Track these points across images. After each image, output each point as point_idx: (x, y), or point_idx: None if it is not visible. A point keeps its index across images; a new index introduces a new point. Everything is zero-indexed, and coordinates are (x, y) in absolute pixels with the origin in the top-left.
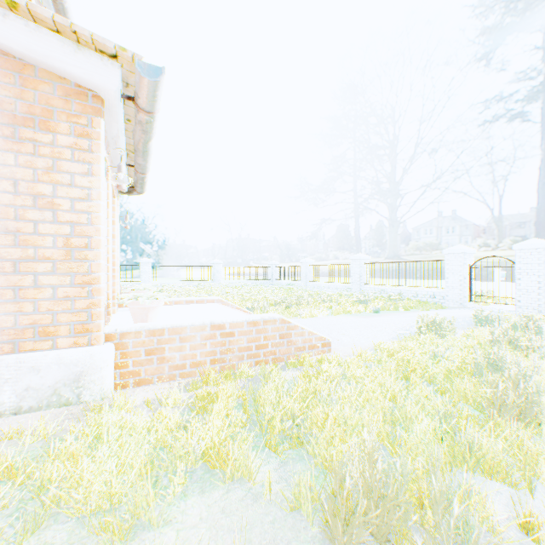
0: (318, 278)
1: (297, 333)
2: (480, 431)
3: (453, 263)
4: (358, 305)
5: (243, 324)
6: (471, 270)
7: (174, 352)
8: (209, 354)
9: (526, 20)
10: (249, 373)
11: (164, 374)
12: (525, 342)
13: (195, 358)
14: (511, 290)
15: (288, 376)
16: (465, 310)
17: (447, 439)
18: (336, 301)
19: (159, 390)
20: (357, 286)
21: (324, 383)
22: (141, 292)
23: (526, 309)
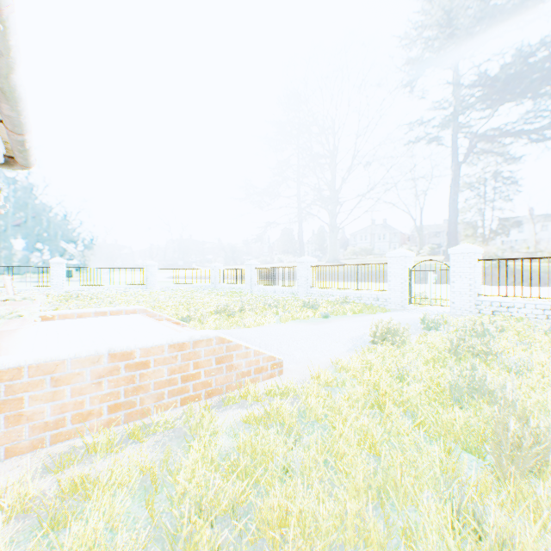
0: (264, 282)
1: (240, 354)
2: (515, 515)
3: (395, 266)
4: (306, 310)
5: (162, 348)
6: (411, 273)
7: (42, 404)
8: (107, 398)
9: (444, 53)
10: (170, 421)
11: (21, 441)
12: (480, 348)
13: (81, 408)
14: (446, 292)
15: (226, 420)
16: (407, 312)
17: (481, 548)
18: (284, 306)
19: (4, 475)
20: (303, 289)
21: (278, 435)
22: (19, 303)
23: (459, 310)
